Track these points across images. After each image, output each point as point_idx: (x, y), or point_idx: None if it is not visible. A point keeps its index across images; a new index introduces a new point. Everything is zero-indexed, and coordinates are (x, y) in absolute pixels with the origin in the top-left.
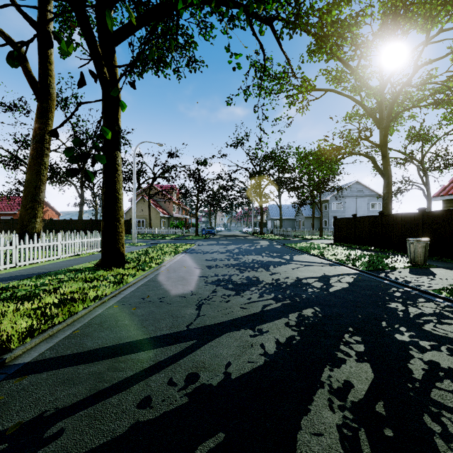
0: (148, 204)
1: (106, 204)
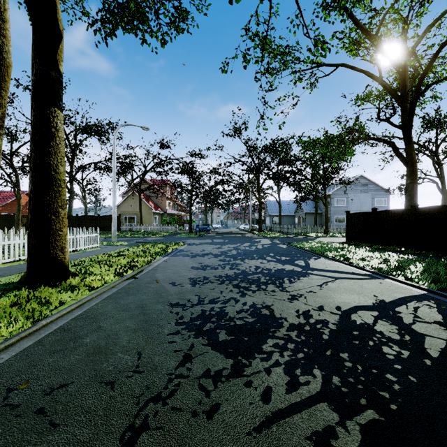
0: (139, 199)
1: (34, 187)
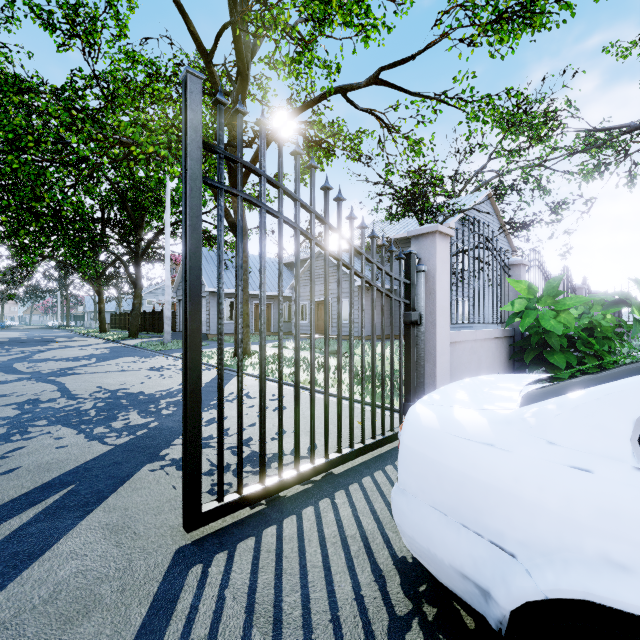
0: None
1: None
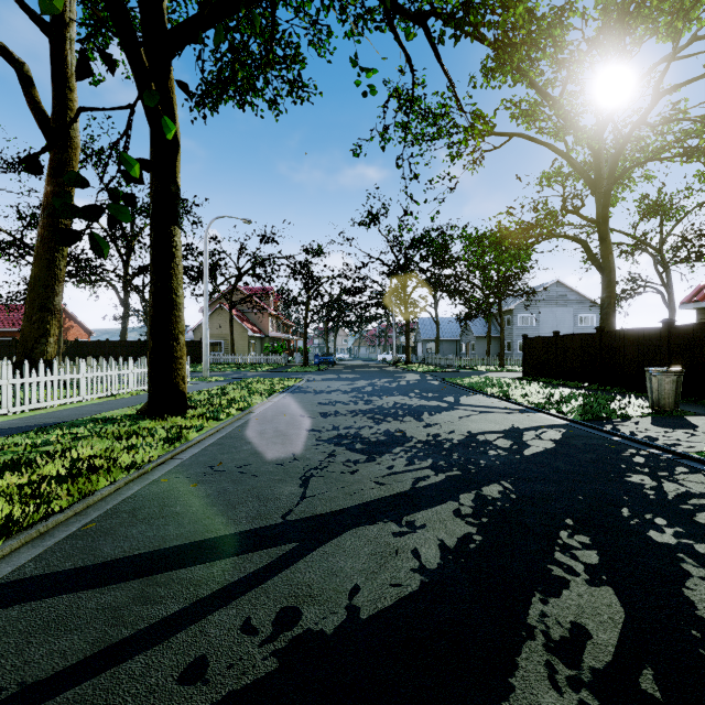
0: (230, 316)
1: (156, 313)
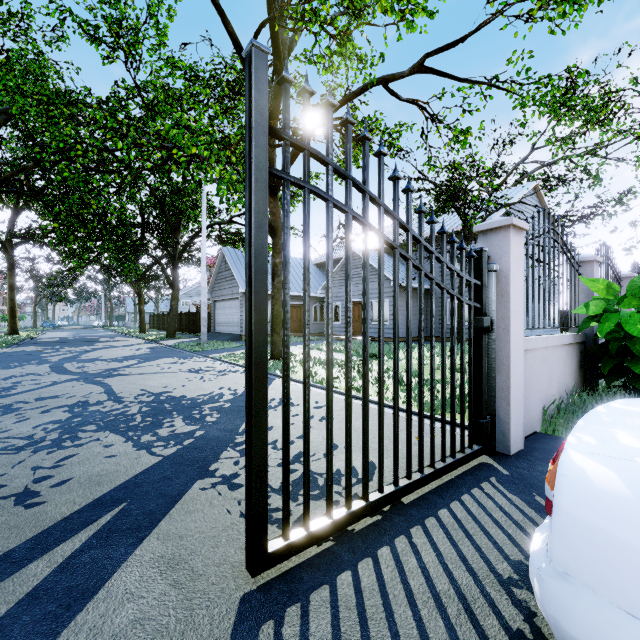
0: None
1: (12, 311)
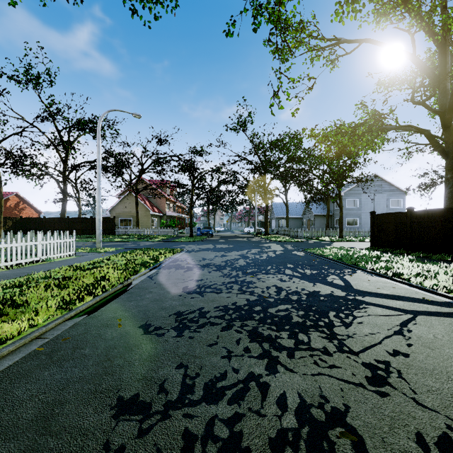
0: (135, 199)
1: None
